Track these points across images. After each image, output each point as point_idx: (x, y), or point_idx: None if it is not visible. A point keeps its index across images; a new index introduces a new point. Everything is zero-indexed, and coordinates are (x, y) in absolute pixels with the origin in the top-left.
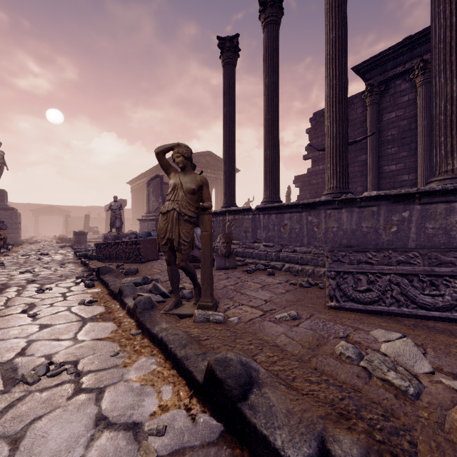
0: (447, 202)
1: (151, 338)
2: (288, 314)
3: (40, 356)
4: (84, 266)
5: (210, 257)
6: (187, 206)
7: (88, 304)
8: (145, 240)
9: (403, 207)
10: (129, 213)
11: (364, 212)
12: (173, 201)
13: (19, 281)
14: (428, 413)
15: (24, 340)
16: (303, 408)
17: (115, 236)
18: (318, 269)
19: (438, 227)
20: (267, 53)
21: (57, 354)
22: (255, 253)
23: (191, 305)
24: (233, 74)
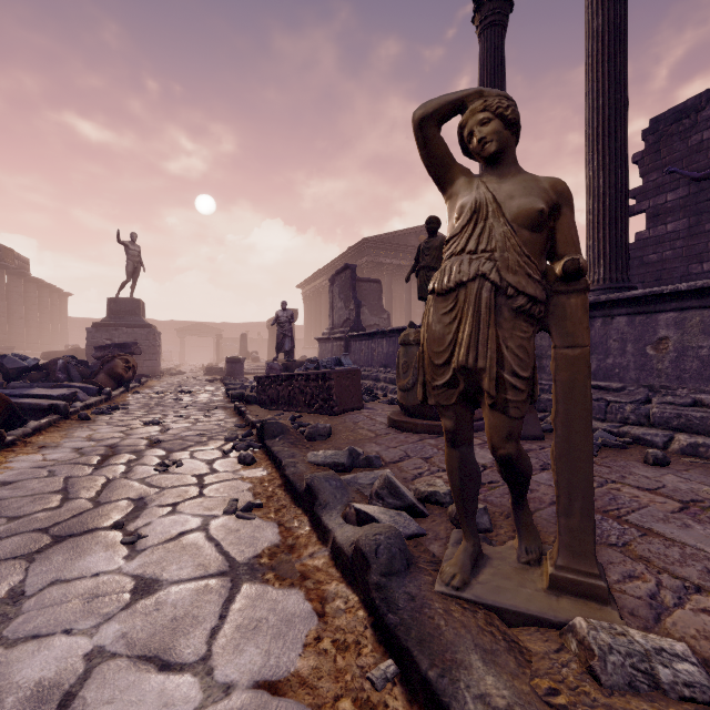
0: None
1: None
2: None
3: None
4: (239, 416)
5: (590, 428)
6: (522, 266)
7: (243, 515)
8: (339, 373)
9: None
10: (299, 332)
11: None
12: (473, 254)
13: (136, 442)
14: None
15: (83, 646)
16: None
17: (283, 365)
18: None
19: None
20: None
21: None
22: None
23: (517, 568)
24: (502, 45)
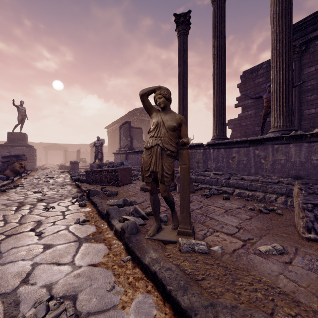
0: None
1: (143, 268)
2: (272, 247)
3: (41, 286)
4: (78, 188)
5: (188, 188)
6: (169, 142)
7: (82, 223)
8: (121, 169)
9: None
10: (106, 149)
11: (314, 146)
12: (156, 137)
13: (32, 200)
14: None
15: (29, 262)
16: None
17: (98, 165)
18: (268, 195)
19: None
20: (216, 21)
21: (57, 284)
22: (207, 179)
23: (170, 230)
24: (186, 42)
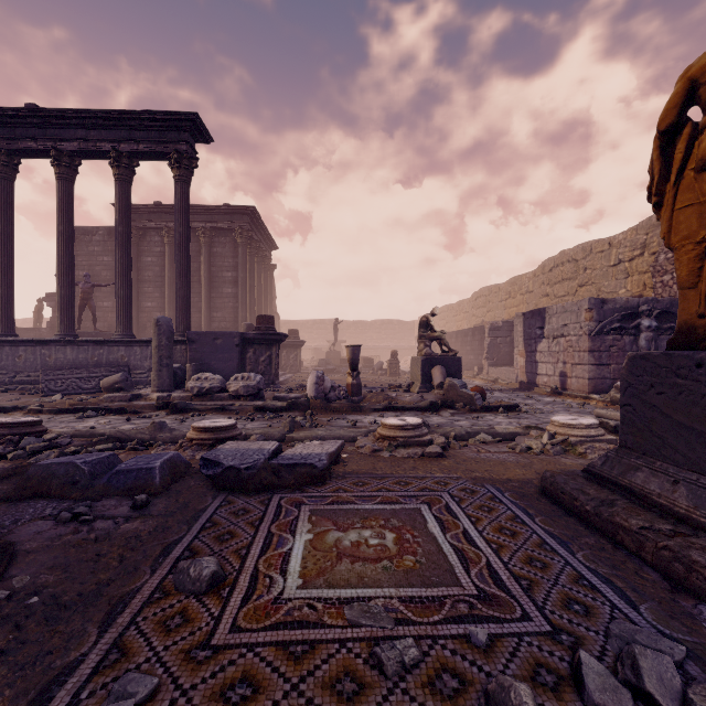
0: (118, 346)
1: None
2: (14, 399)
3: None
4: None
5: None
6: None
7: None
8: None
9: (101, 347)
10: None
11: (81, 349)
12: None
13: None
14: (53, 403)
15: None
16: (14, 404)
17: None
18: None
19: (115, 358)
20: (0, 203)
21: None
22: None
23: None
24: None
